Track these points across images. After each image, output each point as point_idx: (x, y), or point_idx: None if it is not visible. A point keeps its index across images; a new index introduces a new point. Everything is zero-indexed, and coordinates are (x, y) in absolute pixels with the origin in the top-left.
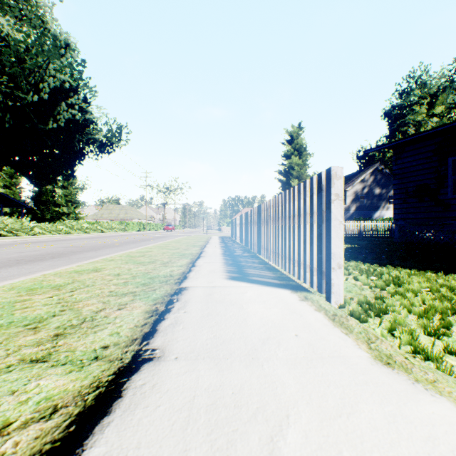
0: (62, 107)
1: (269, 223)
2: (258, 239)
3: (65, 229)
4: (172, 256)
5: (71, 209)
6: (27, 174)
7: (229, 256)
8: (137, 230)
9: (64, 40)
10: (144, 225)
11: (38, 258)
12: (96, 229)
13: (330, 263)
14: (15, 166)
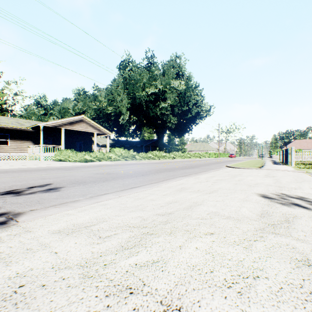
0: (193, 108)
1: (287, 154)
2: (285, 159)
3: (189, 156)
4: (255, 163)
5: (182, 146)
6: (174, 134)
7: (274, 163)
8: (213, 157)
9: (188, 76)
10: (217, 154)
11: (218, 163)
12: (198, 156)
13: (291, 161)
14: (171, 131)
